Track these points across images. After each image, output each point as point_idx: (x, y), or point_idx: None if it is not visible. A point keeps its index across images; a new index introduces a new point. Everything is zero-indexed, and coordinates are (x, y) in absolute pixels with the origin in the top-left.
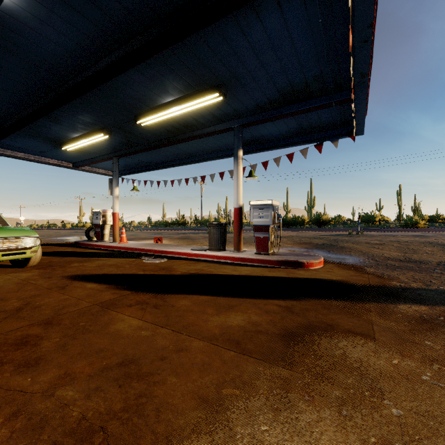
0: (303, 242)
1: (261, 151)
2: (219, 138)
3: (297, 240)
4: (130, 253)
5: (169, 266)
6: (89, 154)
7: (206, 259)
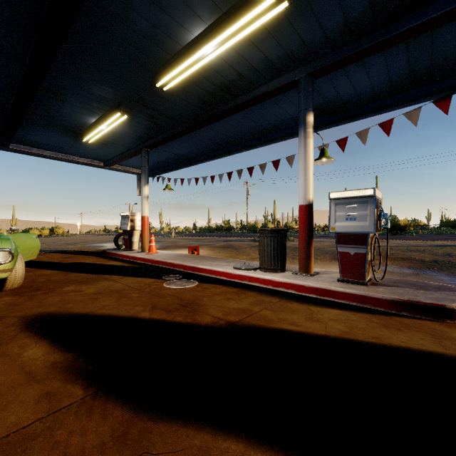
0: (396, 256)
1: (333, 125)
2: (273, 109)
3: (384, 254)
4: (154, 268)
5: (196, 299)
6: (116, 148)
7: (255, 284)
